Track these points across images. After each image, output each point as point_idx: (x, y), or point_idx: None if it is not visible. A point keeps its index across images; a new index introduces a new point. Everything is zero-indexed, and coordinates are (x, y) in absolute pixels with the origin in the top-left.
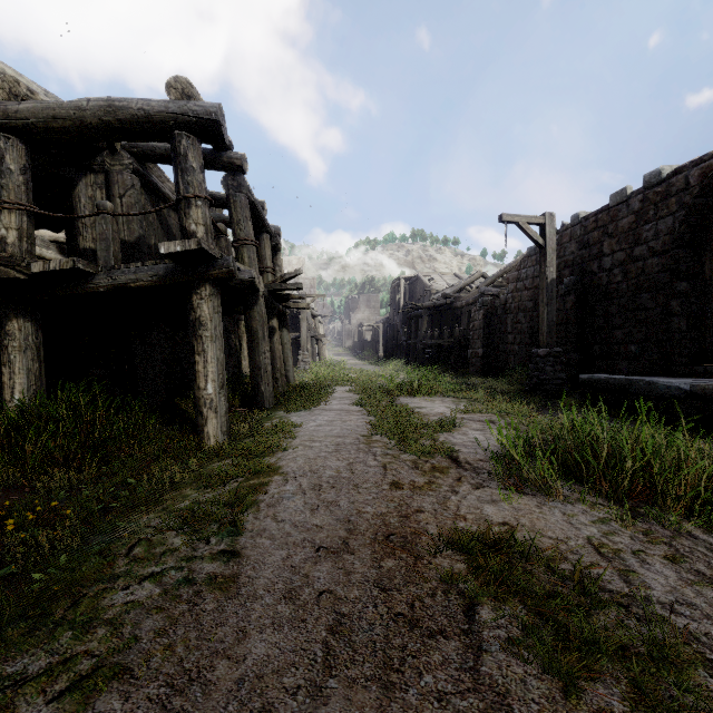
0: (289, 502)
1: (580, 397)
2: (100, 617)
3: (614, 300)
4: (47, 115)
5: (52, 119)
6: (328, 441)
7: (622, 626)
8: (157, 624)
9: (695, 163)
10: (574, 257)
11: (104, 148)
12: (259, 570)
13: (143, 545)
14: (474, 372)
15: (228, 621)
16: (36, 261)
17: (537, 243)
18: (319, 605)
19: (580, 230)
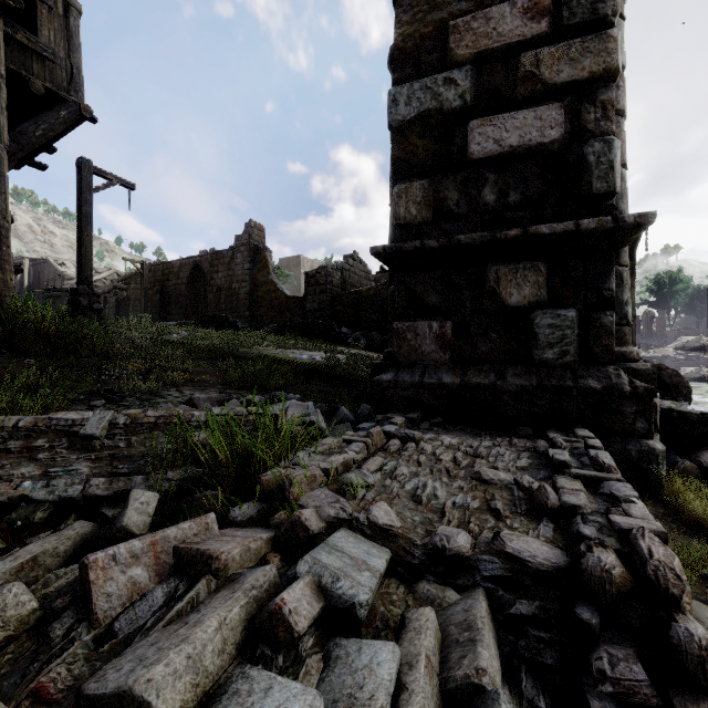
0: None
1: None
2: None
3: (173, 299)
4: None
5: None
6: None
7: None
8: None
9: (192, 257)
10: (160, 279)
11: None
12: None
13: None
14: None
15: None
16: None
17: (140, 271)
18: None
19: (162, 268)
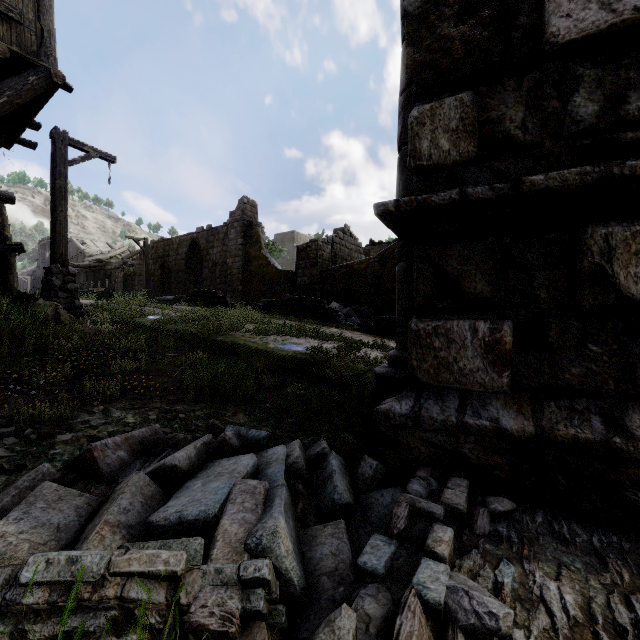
0: None
1: None
2: None
3: (173, 273)
4: None
5: None
6: None
7: None
8: None
9: (190, 234)
10: (161, 255)
11: None
12: None
13: None
14: None
15: None
16: None
17: (142, 248)
18: None
19: (163, 244)
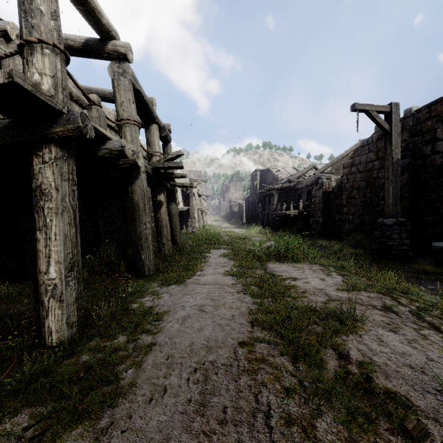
0: None
1: (434, 263)
2: None
3: None
4: None
5: None
6: (190, 367)
7: None
8: None
9: None
10: (406, 144)
11: None
12: None
13: None
14: (314, 235)
15: None
16: None
17: (383, 129)
18: None
19: (413, 121)
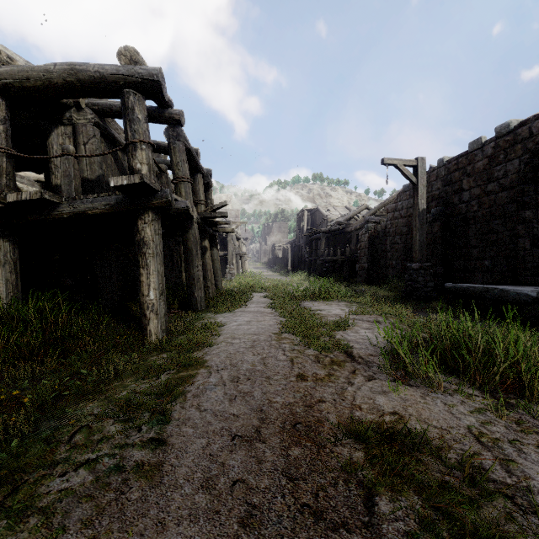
0: (210, 393)
1: (446, 301)
2: (34, 506)
3: (471, 225)
4: (22, 76)
5: (26, 80)
6: (246, 338)
7: (513, 522)
8: (83, 514)
9: (537, 117)
10: (439, 192)
11: (71, 106)
12: (180, 459)
13: (83, 432)
14: (361, 281)
15: (148, 512)
16: (13, 193)
17: (411, 181)
18: (232, 496)
19: (445, 171)
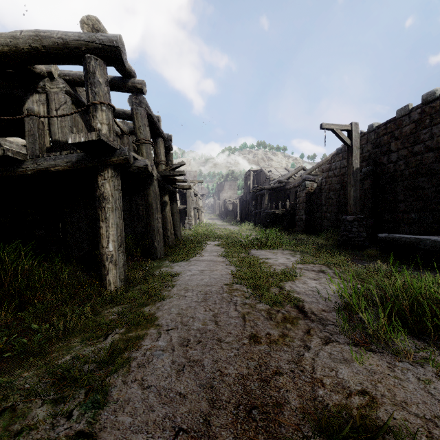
0: (156, 362)
1: (379, 250)
2: None
3: (399, 182)
4: None
5: None
6: (198, 290)
7: None
8: None
9: None
10: (369, 154)
11: (45, 76)
12: None
13: (3, 418)
14: (299, 231)
15: None
16: None
17: (346, 143)
18: None
19: (374, 135)
